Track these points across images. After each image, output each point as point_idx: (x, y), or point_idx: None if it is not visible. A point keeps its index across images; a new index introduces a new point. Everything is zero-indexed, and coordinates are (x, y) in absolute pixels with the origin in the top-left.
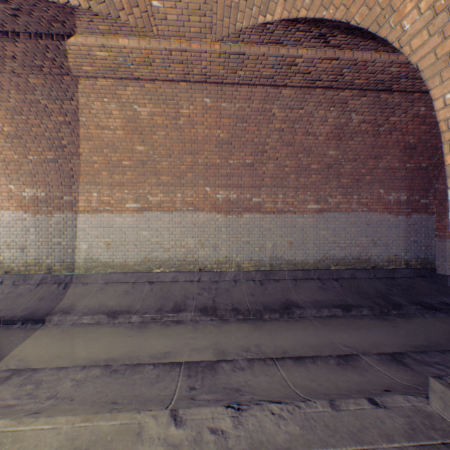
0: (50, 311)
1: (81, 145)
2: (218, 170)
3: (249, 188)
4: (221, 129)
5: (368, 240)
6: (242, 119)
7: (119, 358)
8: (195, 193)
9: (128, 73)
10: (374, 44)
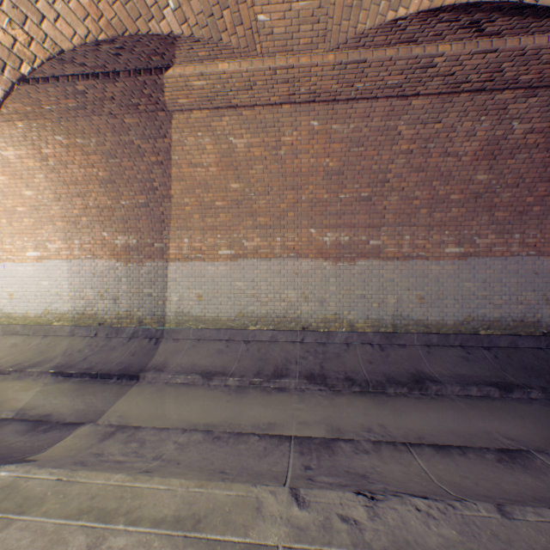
0: (143, 367)
1: (173, 187)
2: (325, 207)
3: (364, 228)
4: (331, 156)
5: (537, 296)
6: (357, 142)
7: (218, 425)
8: (298, 235)
9: (225, 101)
10: None
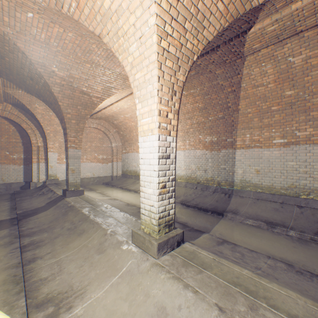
0: (224, 209)
1: (240, 104)
2: None
3: None
4: None
5: None
6: None
7: (292, 262)
8: None
9: (290, 32)
10: None
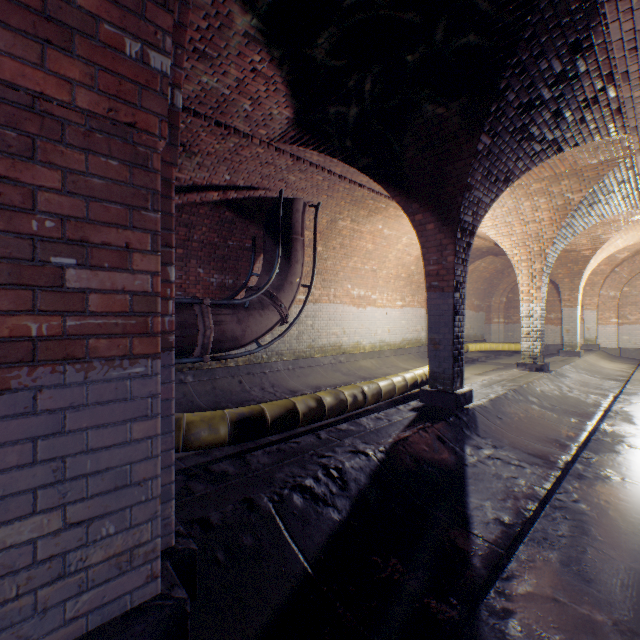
0: None
1: None
2: None
3: None
4: None
5: None
6: None
7: (630, 415)
8: None
9: None
10: (588, 59)
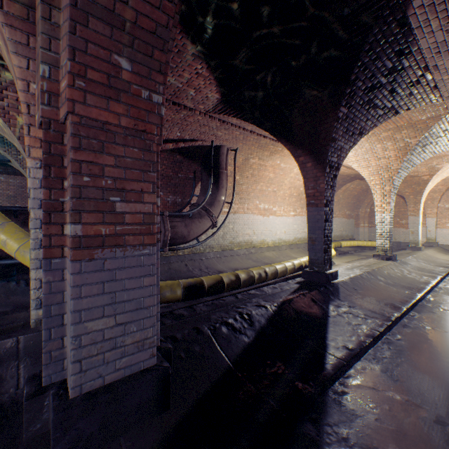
0: None
1: None
2: None
3: None
4: None
5: None
6: None
7: None
8: None
9: None
10: (409, 58)
